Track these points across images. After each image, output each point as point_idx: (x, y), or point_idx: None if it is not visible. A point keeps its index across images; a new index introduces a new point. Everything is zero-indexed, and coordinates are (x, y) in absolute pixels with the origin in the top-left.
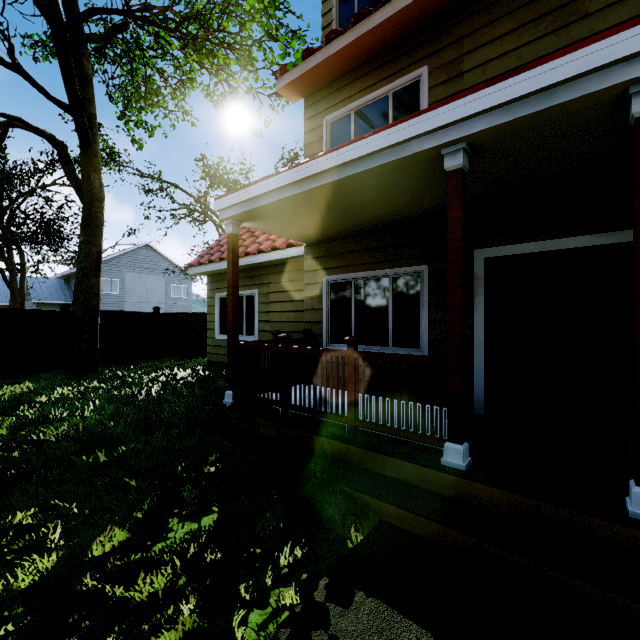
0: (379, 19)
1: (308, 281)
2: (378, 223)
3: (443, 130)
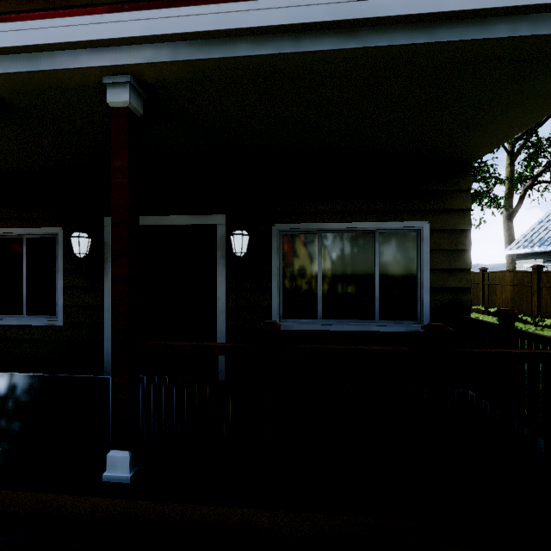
0: None
1: None
2: None
3: None
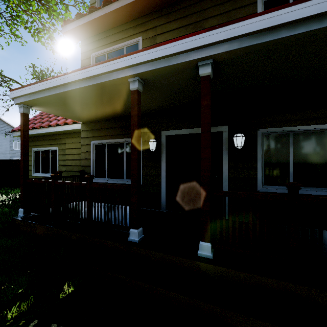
0: (116, 6)
1: (83, 143)
2: (117, 114)
3: (127, 69)
